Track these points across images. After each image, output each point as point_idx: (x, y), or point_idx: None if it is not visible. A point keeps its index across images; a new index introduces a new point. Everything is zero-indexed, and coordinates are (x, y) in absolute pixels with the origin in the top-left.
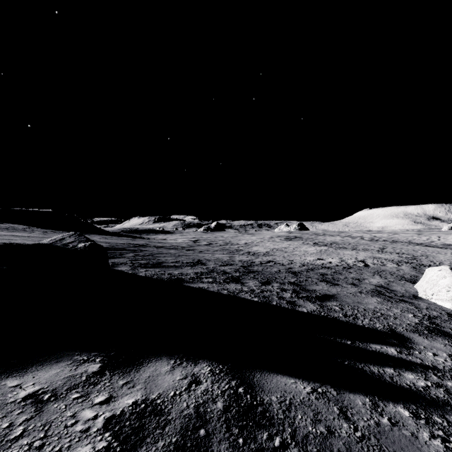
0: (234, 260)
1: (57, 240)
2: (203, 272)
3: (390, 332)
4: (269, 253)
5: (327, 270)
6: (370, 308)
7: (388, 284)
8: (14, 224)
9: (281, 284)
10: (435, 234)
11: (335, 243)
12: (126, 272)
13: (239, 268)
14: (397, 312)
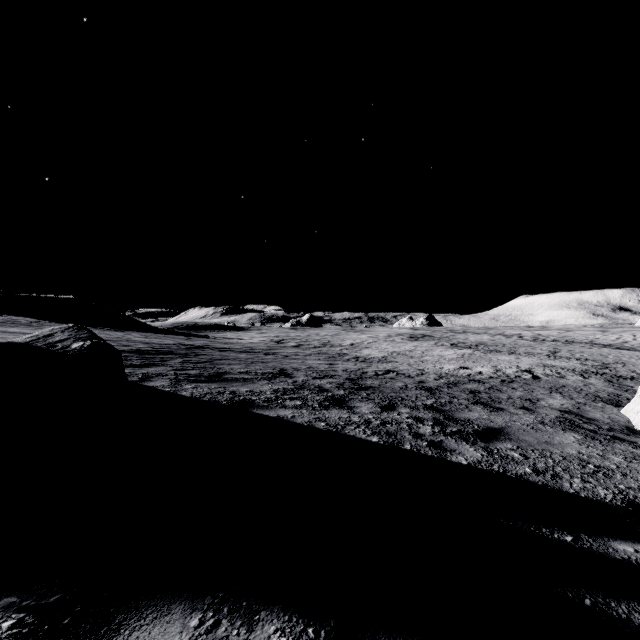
0: (336, 369)
1: (40, 337)
2: (286, 390)
3: (632, 510)
4: (387, 359)
5: (478, 385)
6: (571, 454)
7: (578, 408)
8: (17, 317)
9: (413, 410)
10: (627, 331)
11: (482, 344)
12: (160, 389)
13: (344, 382)
14: (619, 462)
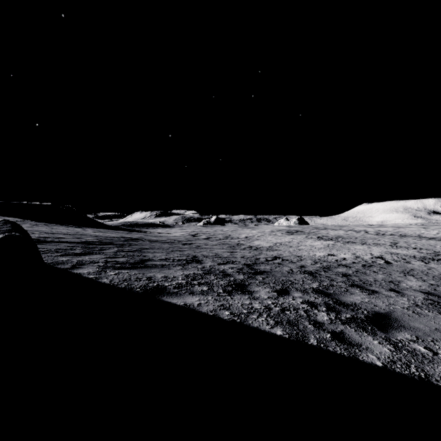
0: (236, 256)
1: None
2: (196, 275)
3: None
4: (273, 248)
5: (346, 269)
6: None
7: (434, 289)
8: (9, 217)
9: (304, 294)
10: None
11: (340, 237)
12: (84, 276)
13: (243, 267)
14: None
